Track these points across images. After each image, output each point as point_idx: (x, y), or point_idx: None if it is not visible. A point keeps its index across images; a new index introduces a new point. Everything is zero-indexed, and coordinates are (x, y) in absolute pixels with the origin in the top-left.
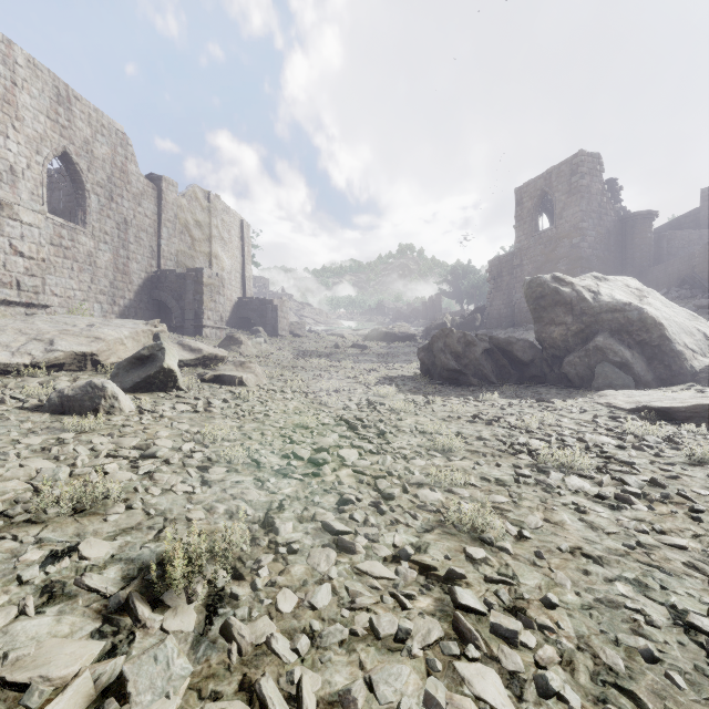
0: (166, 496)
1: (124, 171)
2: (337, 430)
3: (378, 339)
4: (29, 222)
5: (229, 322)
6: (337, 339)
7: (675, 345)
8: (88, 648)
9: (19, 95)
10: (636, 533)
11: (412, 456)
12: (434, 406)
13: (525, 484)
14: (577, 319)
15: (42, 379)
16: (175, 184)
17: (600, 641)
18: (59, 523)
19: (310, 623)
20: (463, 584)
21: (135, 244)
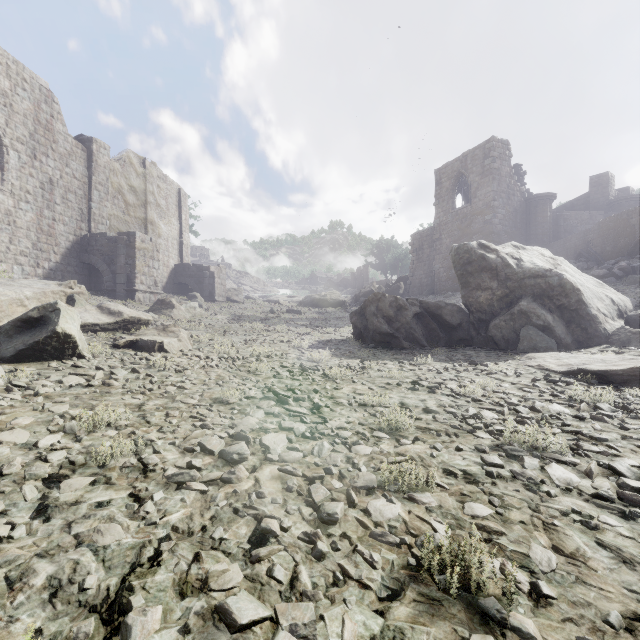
0: None
1: (49, 129)
2: (263, 405)
3: (311, 305)
4: None
5: (166, 288)
6: (273, 305)
7: (590, 309)
8: None
9: None
10: None
11: (355, 441)
12: (370, 371)
13: (500, 479)
14: (502, 284)
15: None
16: (107, 147)
17: None
18: None
19: None
20: None
21: (62, 205)
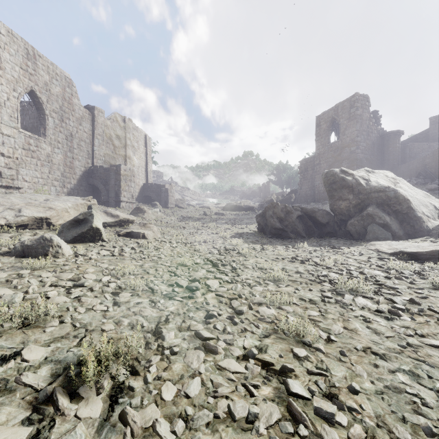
0: (88, 313)
1: (70, 103)
2: (205, 267)
3: (231, 210)
4: (7, 134)
5: (138, 199)
6: (205, 209)
7: (417, 212)
8: (18, 434)
9: (2, 53)
10: (405, 336)
11: (254, 284)
12: (267, 251)
13: (329, 303)
14: (356, 197)
15: (12, 234)
16: (103, 111)
17: (392, 420)
18: (10, 334)
19: (185, 409)
20: (292, 376)
21: (77, 149)
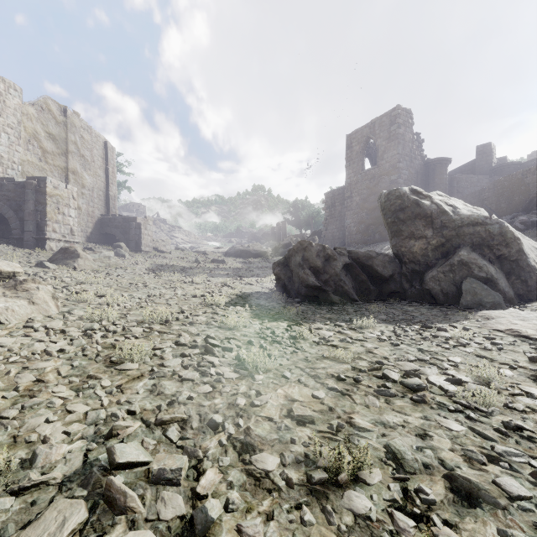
0: None
1: None
2: None
3: (235, 256)
4: None
5: (91, 238)
6: (199, 255)
7: (529, 259)
8: None
9: None
10: None
11: None
12: (304, 344)
13: None
14: (437, 233)
15: None
16: (18, 89)
17: None
18: None
19: None
20: None
21: None
